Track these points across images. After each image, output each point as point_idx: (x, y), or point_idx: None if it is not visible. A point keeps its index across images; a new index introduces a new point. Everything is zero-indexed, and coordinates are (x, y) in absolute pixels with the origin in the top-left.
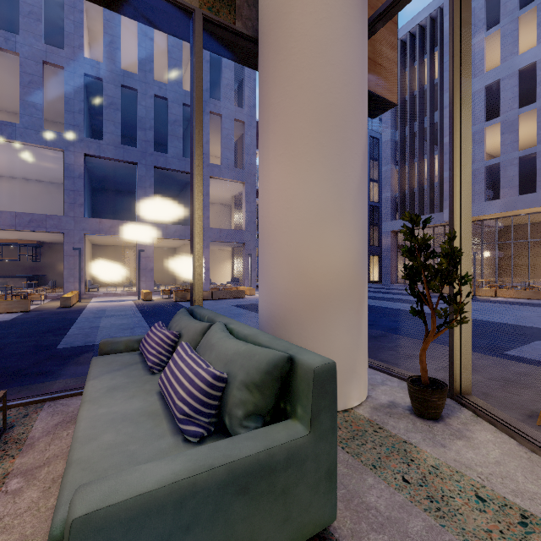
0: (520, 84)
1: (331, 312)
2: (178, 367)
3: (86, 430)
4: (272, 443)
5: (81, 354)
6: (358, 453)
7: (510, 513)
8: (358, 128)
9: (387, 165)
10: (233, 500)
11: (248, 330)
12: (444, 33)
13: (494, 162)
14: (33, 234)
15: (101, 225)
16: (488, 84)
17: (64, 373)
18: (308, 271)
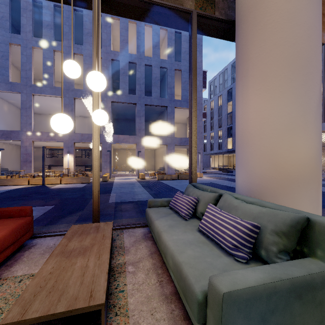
0: None
1: (298, 190)
2: (218, 217)
3: (175, 247)
4: (310, 271)
5: (121, 206)
6: None
7: None
8: (317, 65)
9: None
10: (294, 301)
11: (251, 198)
12: None
13: None
14: (88, 144)
15: (118, 138)
16: None
17: (117, 215)
18: (280, 163)
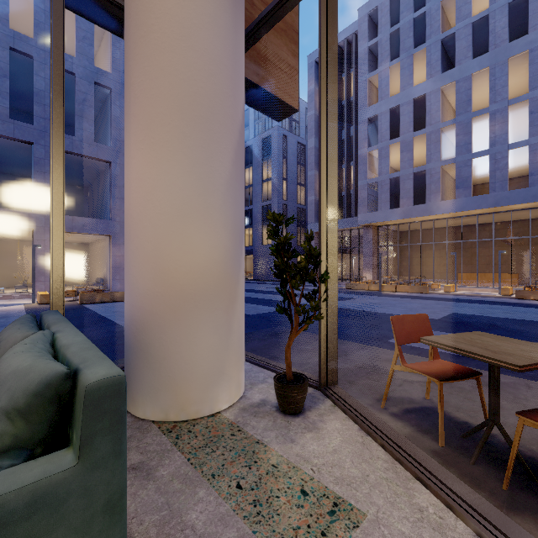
0: (415, 112)
1: (196, 313)
2: None
3: None
4: (8, 487)
5: None
6: (203, 463)
7: (324, 503)
8: (228, 123)
9: (311, 170)
10: None
11: (70, 339)
12: (358, 56)
13: (396, 176)
14: None
15: None
16: (391, 107)
17: None
18: (169, 270)
